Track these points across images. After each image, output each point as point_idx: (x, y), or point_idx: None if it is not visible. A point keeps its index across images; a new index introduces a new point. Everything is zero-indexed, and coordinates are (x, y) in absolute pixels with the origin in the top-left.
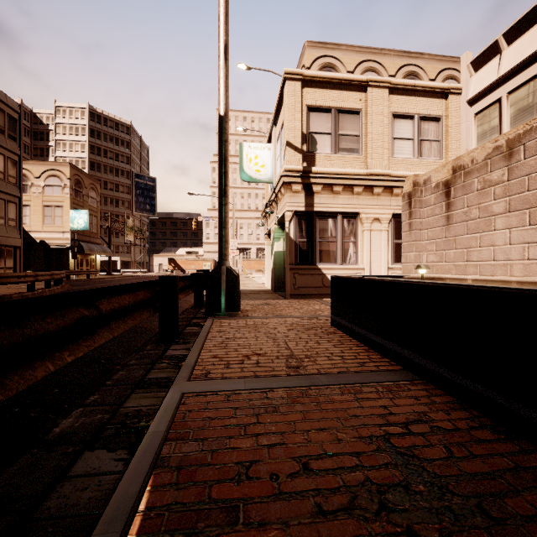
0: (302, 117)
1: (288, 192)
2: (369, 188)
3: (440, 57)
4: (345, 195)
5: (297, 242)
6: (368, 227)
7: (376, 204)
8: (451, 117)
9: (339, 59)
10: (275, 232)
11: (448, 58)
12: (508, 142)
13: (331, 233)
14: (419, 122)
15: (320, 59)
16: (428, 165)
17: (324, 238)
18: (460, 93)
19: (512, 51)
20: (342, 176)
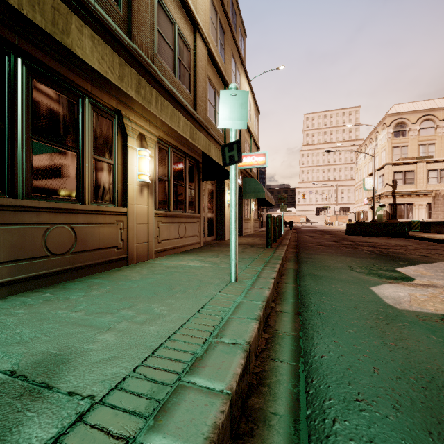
0: (391, 175)
1: (386, 198)
2: (417, 195)
3: None
4: (408, 198)
5: (389, 212)
6: (417, 207)
7: (420, 200)
8: None
9: (406, 119)
10: (378, 208)
11: None
12: None
13: (402, 210)
14: (440, 171)
15: (395, 121)
16: (443, 185)
17: (399, 211)
18: None
19: None
20: (407, 192)
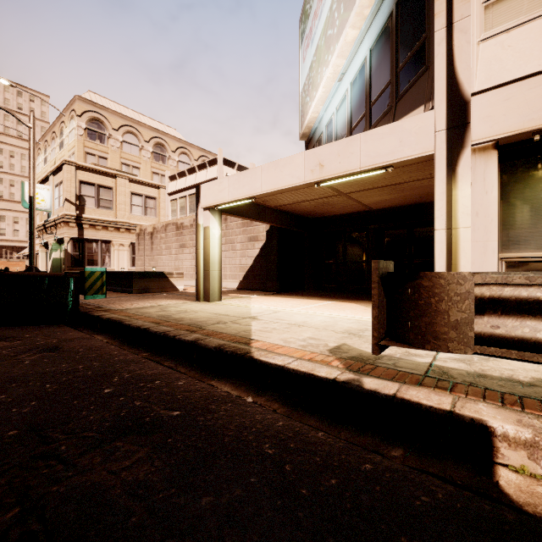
0: (76, 186)
1: (67, 227)
2: (118, 228)
3: (178, 139)
4: (103, 231)
5: (73, 254)
6: (117, 248)
7: (122, 237)
8: (161, 198)
9: (106, 118)
10: (54, 245)
11: (183, 141)
12: (165, 225)
13: (95, 250)
14: (146, 198)
15: (90, 113)
16: (150, 220)
17: (90, 253)
18: (165, 188)
19: (179, 182)
20: (102, 221)
